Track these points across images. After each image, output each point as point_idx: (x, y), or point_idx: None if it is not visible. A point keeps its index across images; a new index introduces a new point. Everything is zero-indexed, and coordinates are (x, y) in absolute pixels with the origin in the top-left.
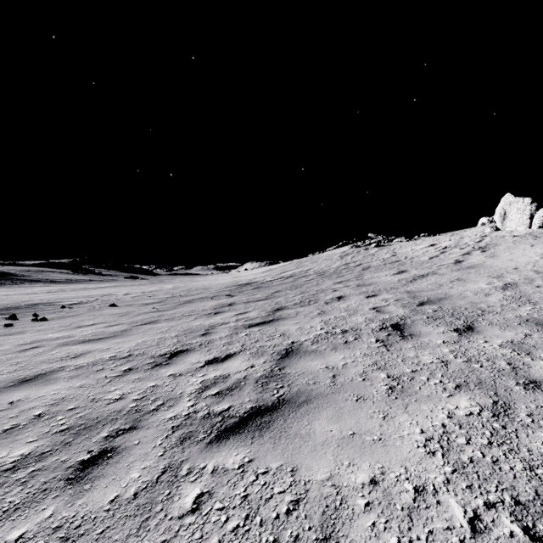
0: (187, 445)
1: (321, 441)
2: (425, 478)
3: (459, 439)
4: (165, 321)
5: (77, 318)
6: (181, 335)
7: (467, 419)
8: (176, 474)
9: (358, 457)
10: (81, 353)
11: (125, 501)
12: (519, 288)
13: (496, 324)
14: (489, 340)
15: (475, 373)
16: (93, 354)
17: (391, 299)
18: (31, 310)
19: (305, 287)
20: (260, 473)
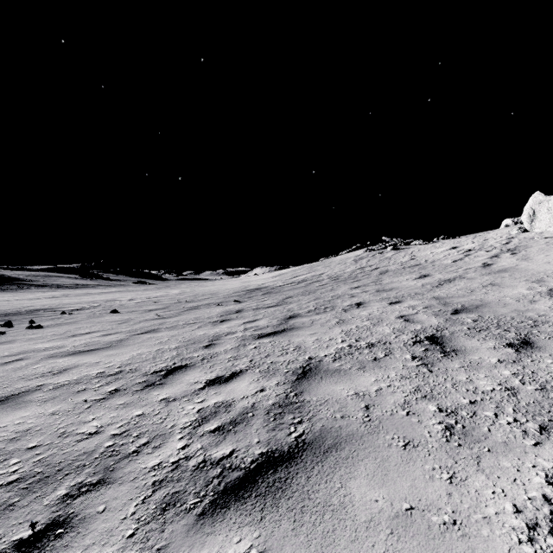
0: (169, 517)
1: (363, 521)
2: None
3: None
4: (166, 329)
5: (74, 326)
6: (181, 347)
7: None
8: None
9: None
10: (66, 368)
11: None
12: None
13: None
14: None
15: None
16: (80, 369)
17: (419, 306)
18: (30, 316)
19: (319, 292)
20: None
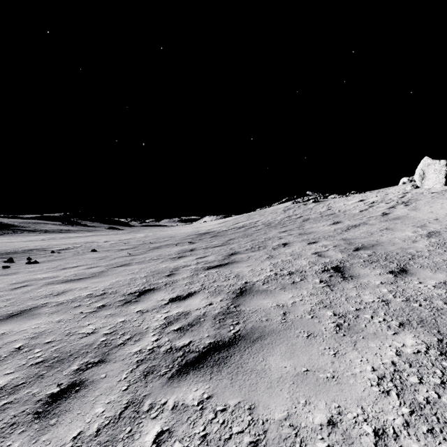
0: (149, 379)
1: (276, 378)
2: (383, 420)
3: (411, 377)
4: (136, 263)
5: (63, 261)
6: (149, 276)
7: (416, 357)
8: (137, 410)
9: (314, 395)
10: (62, 291)
11: (87, 438)
12: (442, 235)
13: (427, 267)
14: (423, 281)
15: (415, 312)
16: (73, 292)
17: (330, 245)
18: (26, 254)
19: (255, 235)
20: (219, 410)
